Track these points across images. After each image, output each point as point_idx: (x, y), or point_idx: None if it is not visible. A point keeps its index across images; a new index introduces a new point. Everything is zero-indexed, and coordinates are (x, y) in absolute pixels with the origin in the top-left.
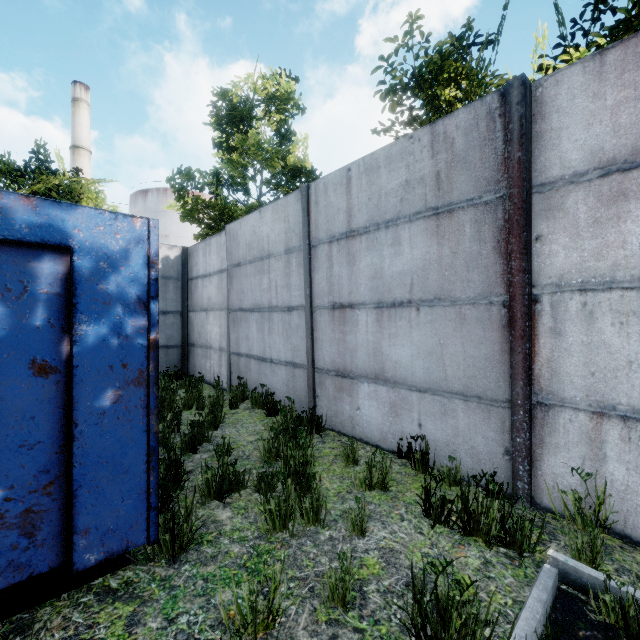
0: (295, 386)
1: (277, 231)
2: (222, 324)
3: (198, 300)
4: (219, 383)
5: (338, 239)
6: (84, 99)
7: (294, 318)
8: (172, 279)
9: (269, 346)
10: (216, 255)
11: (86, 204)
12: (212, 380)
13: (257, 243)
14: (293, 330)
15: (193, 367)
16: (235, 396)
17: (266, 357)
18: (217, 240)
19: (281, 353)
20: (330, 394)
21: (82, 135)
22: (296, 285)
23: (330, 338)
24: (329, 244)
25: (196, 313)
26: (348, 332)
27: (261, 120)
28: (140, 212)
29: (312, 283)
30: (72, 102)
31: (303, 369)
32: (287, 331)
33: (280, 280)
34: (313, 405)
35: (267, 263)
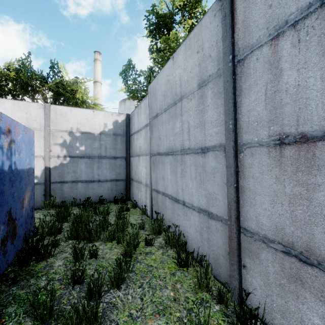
0: (210, 239)
1: (189, 68)
2: (147, 166)
3: (134, 149)
4: (145, 210)
5: (296, 21)
6: (98, 59)
7: (209, 160)
8: (120, 135)
9: (181, 188)
10: (143, 114)
11: (78, 95)
12: (141, 207)
13: (170, 90)
14: (208, 174)
15: (132, 194)
16: (152, 229)
17: (178, 198)
18: (144, 102)
19: (193, 198)
20: (270, 275)
21: (98, 76)
22: (212, 121)
23: (272, 191)
24: (272, 42)
25: (133, 158)
26: (322, 186)
27: (178, 24)
28: (123, 110)
29: (237, 113)
30: (94, 61)
31: (221, 223)
32: (200, 175)
33: (192, 120)
34: (242, 286)
35: (179, 106)
